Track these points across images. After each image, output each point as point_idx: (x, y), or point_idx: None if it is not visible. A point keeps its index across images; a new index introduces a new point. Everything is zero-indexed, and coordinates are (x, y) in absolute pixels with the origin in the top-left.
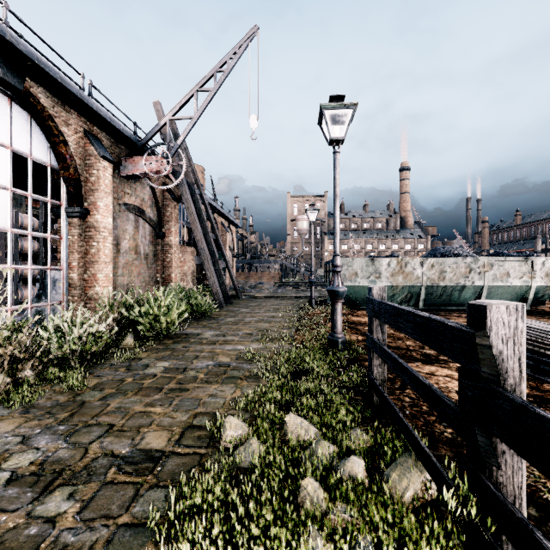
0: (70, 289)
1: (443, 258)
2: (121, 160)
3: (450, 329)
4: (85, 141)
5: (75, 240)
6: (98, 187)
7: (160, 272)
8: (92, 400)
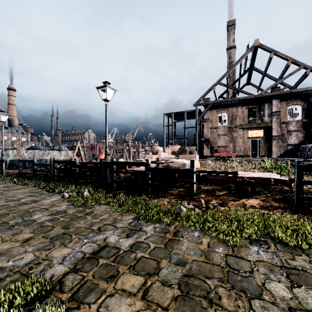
0: None
1: (34, 150)
2: None
3: (32, 160)
4: None
5: None
6: None
7: None
8: None
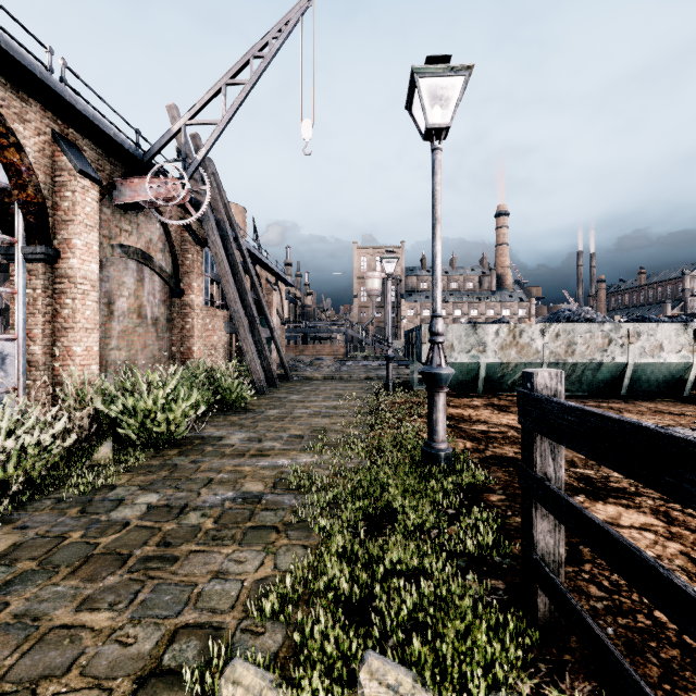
0: (30, 369)
1: (572, 324)
2: (115, 181)
3: None
4: (54, 148)
5: (37, 295)
6: (73, 217)
7: (176, 344)
8: None
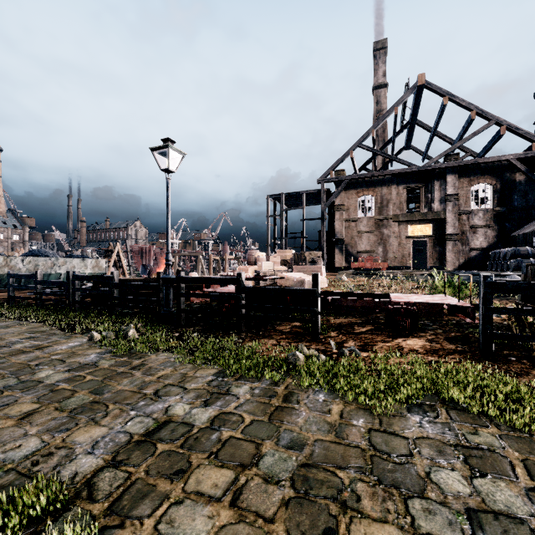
0: None
1: (37, 257)
2: None
3: (33, 275)
4: None
5: None
6: None
7: None
8: None
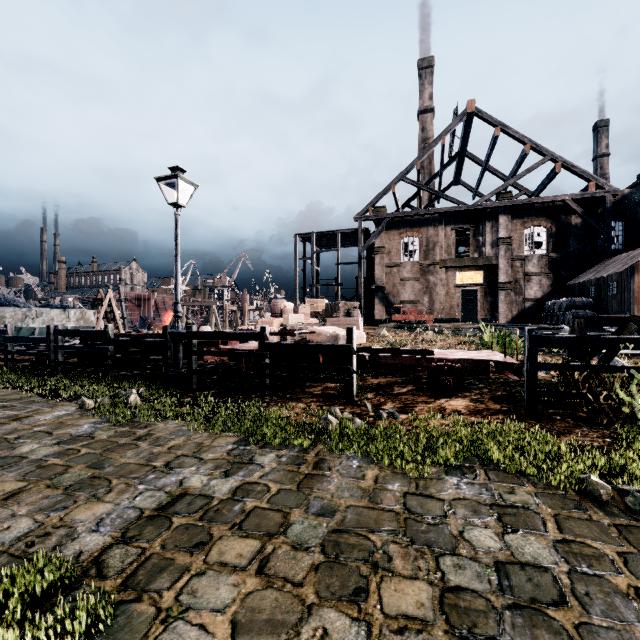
0: None
1: (4, 307)
2: None
3: (1, 329)
4: None
5: None
6: None
7: None
8: None
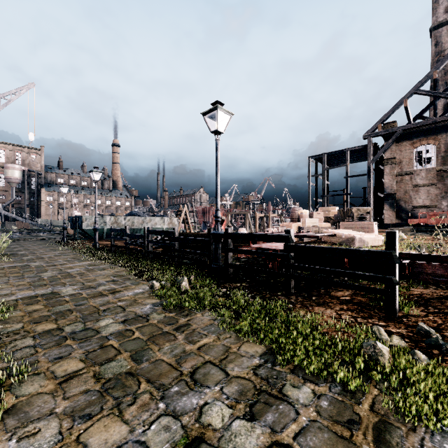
0: None
1: (133, 217)
2: None
3: (124, 229)
4: None
5: None
6: None
7: None
8: (25, 261)
